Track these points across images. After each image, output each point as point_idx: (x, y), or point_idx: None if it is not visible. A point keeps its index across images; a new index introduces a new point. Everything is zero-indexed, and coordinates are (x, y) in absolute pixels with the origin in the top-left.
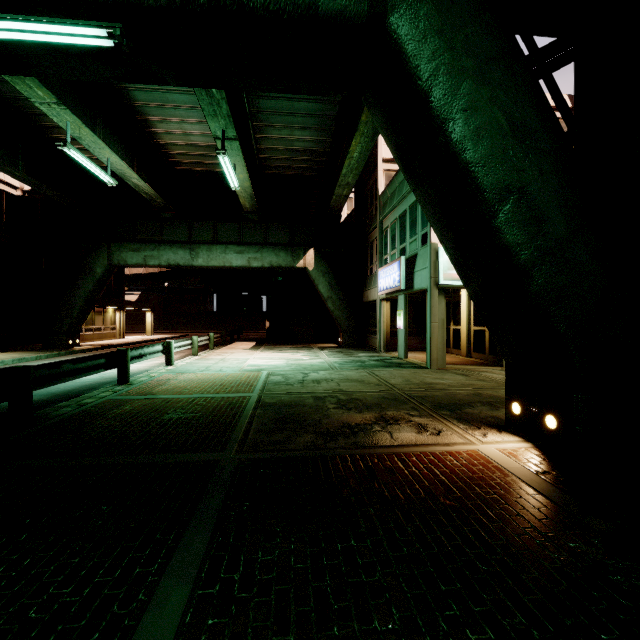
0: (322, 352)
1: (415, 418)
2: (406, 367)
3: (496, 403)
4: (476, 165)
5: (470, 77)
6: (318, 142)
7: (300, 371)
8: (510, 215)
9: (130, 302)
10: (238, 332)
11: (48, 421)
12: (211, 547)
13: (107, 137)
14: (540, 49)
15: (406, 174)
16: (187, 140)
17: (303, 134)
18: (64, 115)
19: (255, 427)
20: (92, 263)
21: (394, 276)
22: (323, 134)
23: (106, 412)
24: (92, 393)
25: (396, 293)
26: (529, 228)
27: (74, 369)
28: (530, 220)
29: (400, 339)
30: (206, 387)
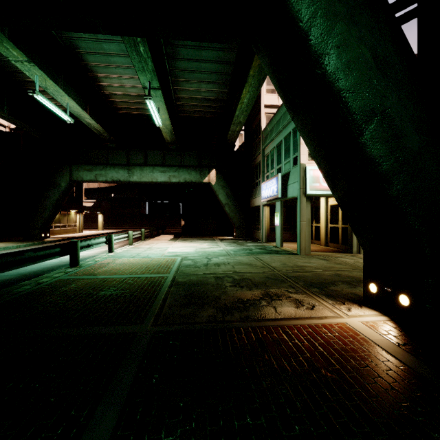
0: (221, 242)
1: (293, 294)
2: (282, 254)
3: (353, 282)
4: (347, 92)
5: (342, 19)
6: (218, 93)
7: (205, 257)
8: (374, 133)
9: (87, 207)
10: (162, 228)
11: (9, 297)
12: (119, 425)
13: (67, 88)
14: (395, 2)
15: (287, 104)
16: (125, 91)
17: (208, 87)
18: (33, 70)
19: (169, 302)
20: (58, 179)
21: (273, 188)
22: (222, 87)
23: (56, 289)
24: (49, 274)
25: (274, 200)
26: (390, 143)
27: (34, 256)
28: (390, 137)
29: (277, 233)
30: (135, 269)
